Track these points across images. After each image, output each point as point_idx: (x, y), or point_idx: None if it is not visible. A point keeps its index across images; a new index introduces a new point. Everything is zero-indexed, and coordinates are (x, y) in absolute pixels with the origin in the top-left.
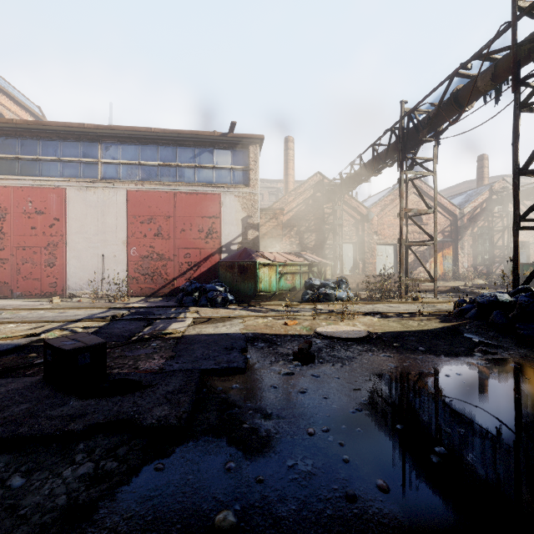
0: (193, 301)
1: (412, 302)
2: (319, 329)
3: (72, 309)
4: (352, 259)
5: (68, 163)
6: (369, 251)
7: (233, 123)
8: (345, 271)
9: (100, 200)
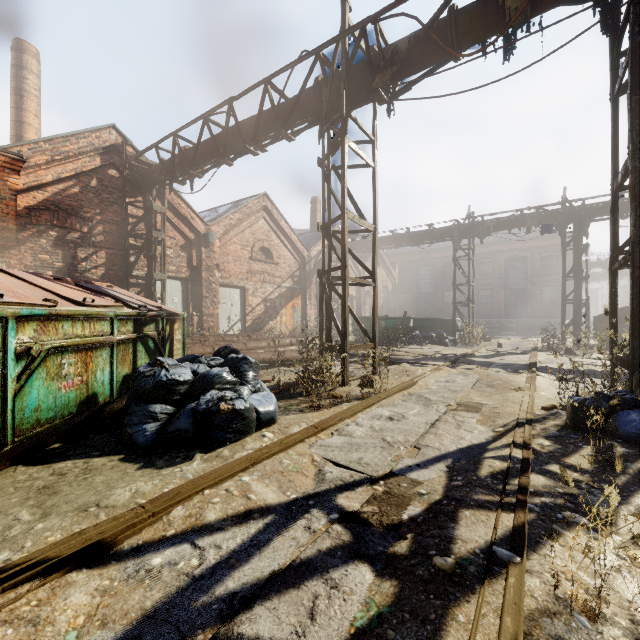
0: None
1: (391, 394)
2: None
3: None
4: (181, 308)
5: None
6: (209, 295)
7: None
8: None
9: None
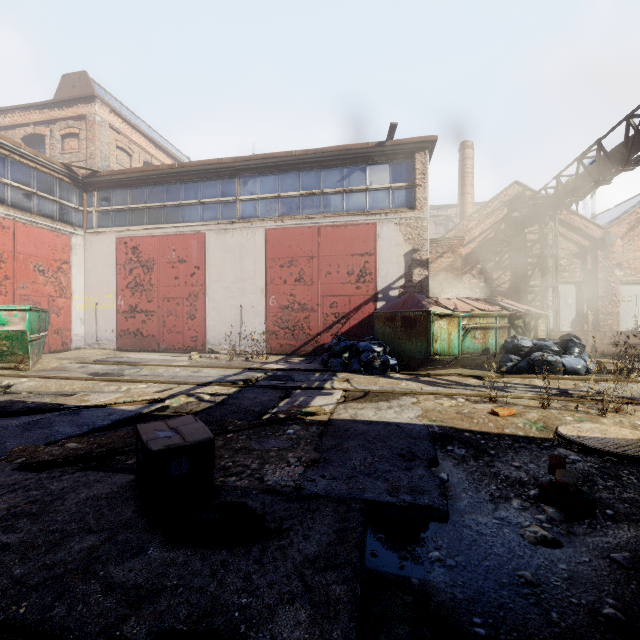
0: (341, 365)
1: None
2: (565, 429)
3: (206, 368)
4: (574, 308)
5: (207, 206)
6: (606, 295)
7: (392, 125)
8: (560, 326)
9: (238, 243)
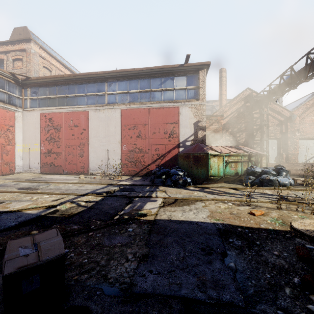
0: (161, 182)
1: None
2: (296, 224)
3: (86, 184)
4: (276, 151)
5: (90, 96)
6: (291, 145)
7: (188, 55)
8: (269, 160)
9: (106, 117)
